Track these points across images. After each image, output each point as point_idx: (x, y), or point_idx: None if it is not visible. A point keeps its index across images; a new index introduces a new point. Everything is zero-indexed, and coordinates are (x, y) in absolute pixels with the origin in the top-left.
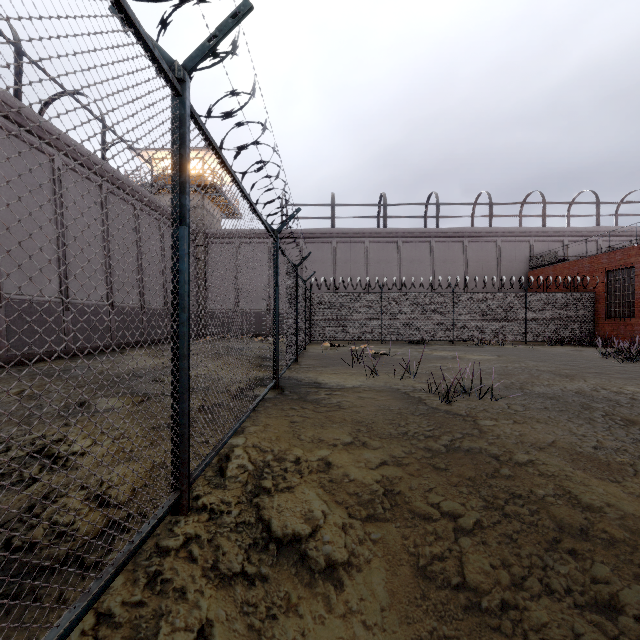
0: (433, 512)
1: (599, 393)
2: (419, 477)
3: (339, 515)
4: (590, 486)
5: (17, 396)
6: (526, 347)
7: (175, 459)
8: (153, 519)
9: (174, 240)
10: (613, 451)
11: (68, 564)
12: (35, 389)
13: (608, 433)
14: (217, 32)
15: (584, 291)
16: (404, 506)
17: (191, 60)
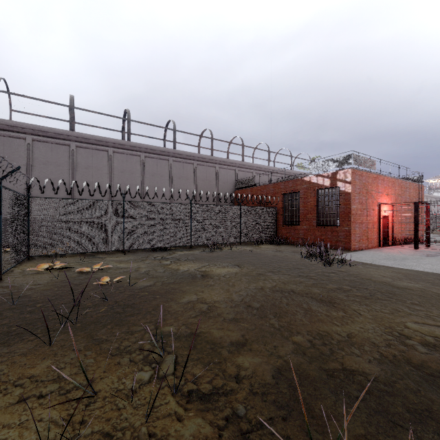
0: None
1: (427, 356)
2: None
3: None
4: None
5: None
6: (245, 249)
7: None
8: None
9: None
10: None
11: None
12: None
13: None
14: None
15: (270, 206)
16: None
17: None
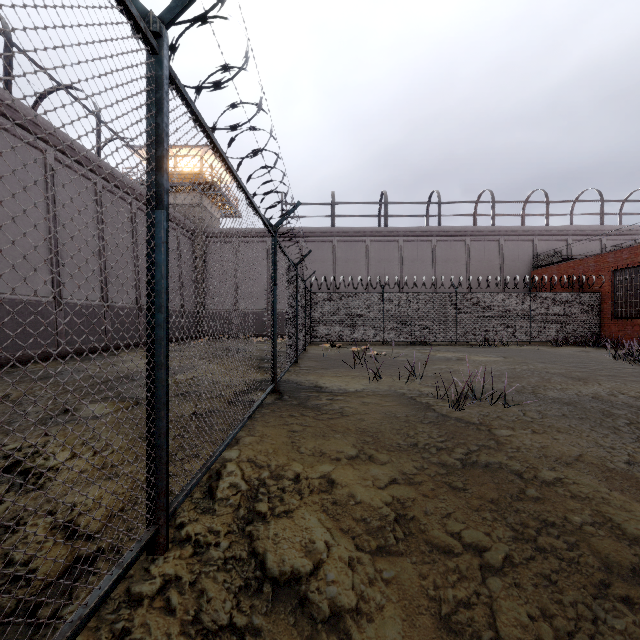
0: (454, 544)
1: (617, 398)
2: (435, 499)
3: (345, 547)
4: (633, 512)
5: None
6: (531, 348)
7: (150, 488)
8: (118, 568)
9: (149, 226)
10: None
11: None
12: (20, 393)
13: (638, 445)
14: None
15: (589, 291)
16: (420, 536)
17: (169, 11)
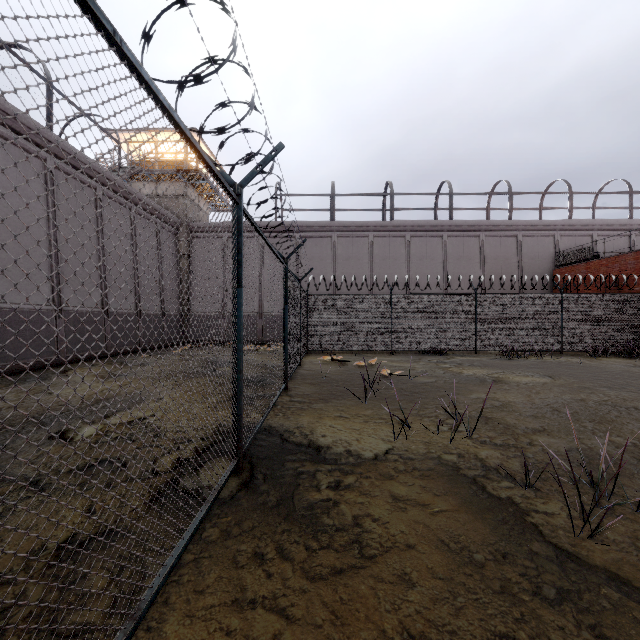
0: None
1: None
2: None
3: None
4: None
5: None
6: (568, 360)
7: None
8: None
9: None
10: None
11: None
12: None
13: None
14: None
15: (628, 292)
16: None
17: None
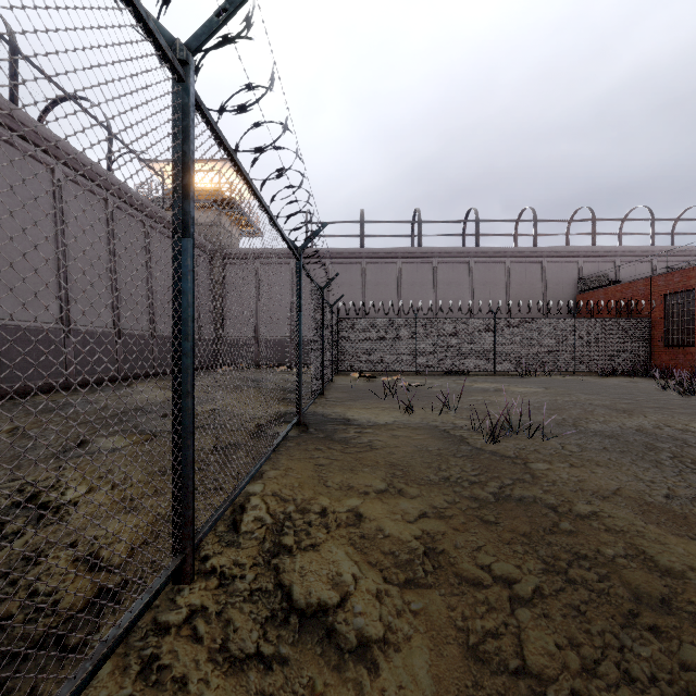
0: (483, 576)
1: (663, 431)
2: (465, 532)
3: (372, 580)
4: (667, 545)
5: (8, 434)
6: (575, 378)
7: (177, 517)
8: (147, 593)
9: (175, 254)
10: (688, 501)
11: (26, 668)
12: (29, 426)
13: (679, 479)
14: (227, 5)
15: (638, 316)
16: (449, 568)
17: (196, 38)
